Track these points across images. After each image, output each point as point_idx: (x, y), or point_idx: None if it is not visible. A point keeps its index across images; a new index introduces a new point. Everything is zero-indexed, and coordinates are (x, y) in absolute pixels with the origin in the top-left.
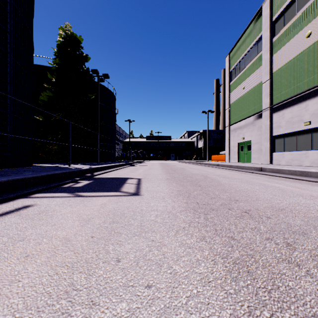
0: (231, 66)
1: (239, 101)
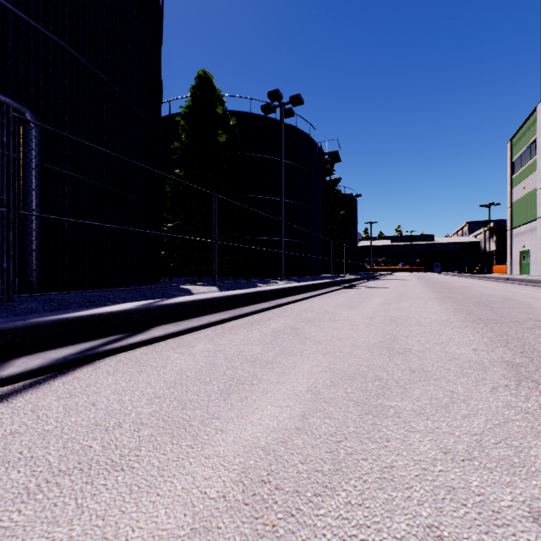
0: (513, 157)
1: (520, 201)
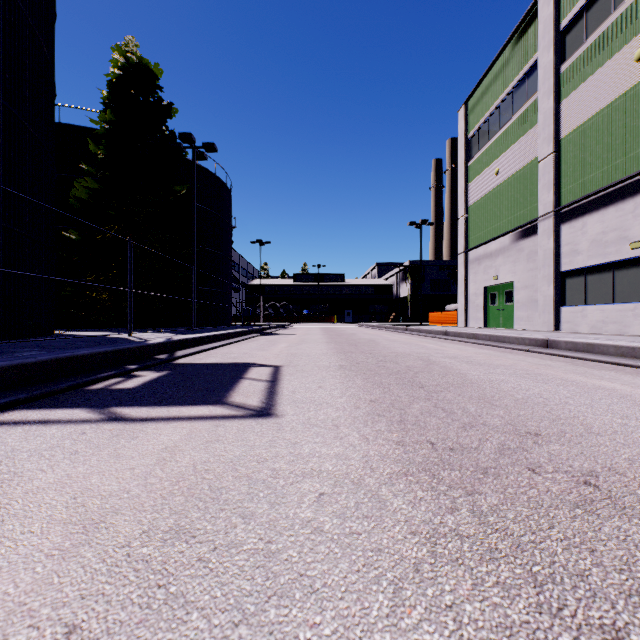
0: (471, 129)
1: (487, 199)
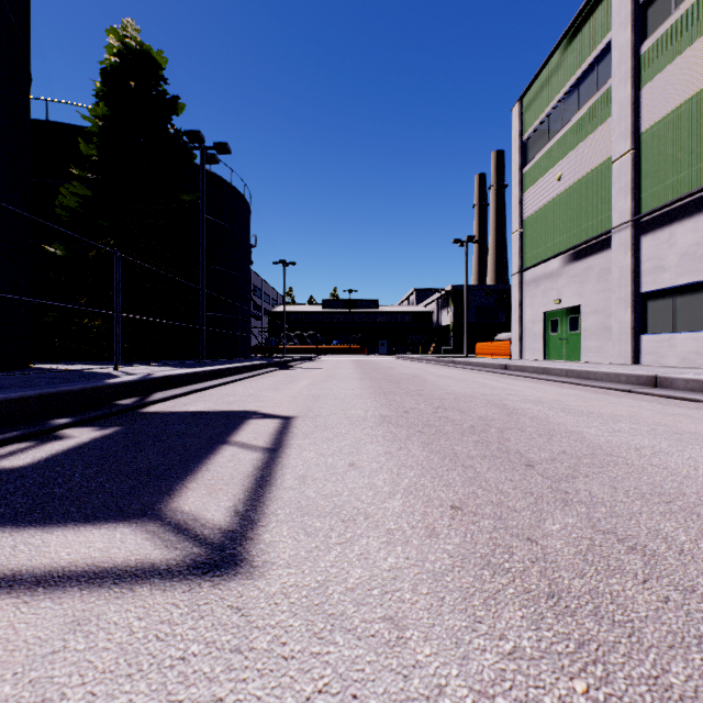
0: (527, 129)
1: (547, 210)
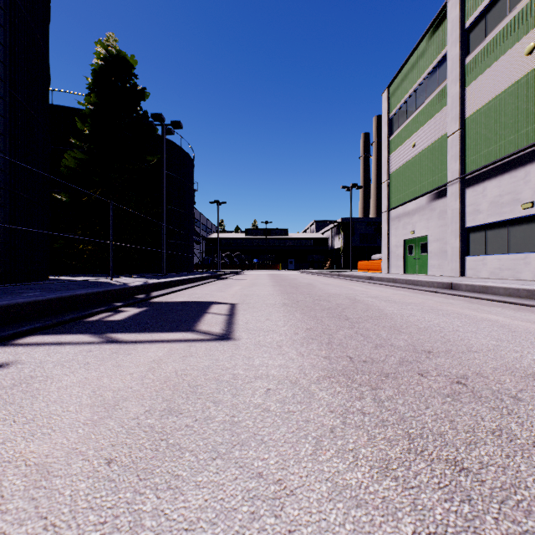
0: (392, 109)
1: (405, 167)
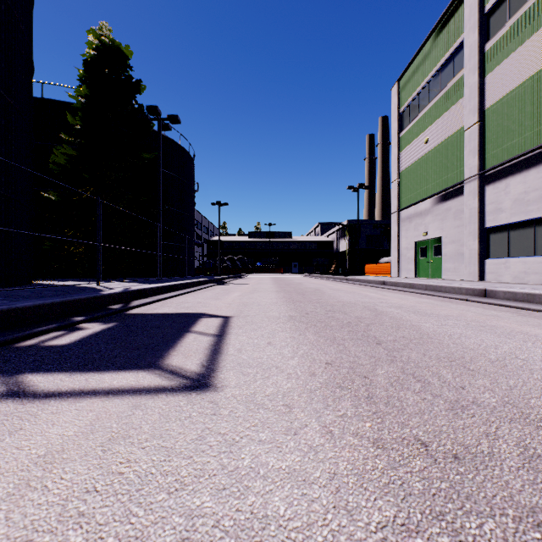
0: (403, 103)
1: (417, 165)
